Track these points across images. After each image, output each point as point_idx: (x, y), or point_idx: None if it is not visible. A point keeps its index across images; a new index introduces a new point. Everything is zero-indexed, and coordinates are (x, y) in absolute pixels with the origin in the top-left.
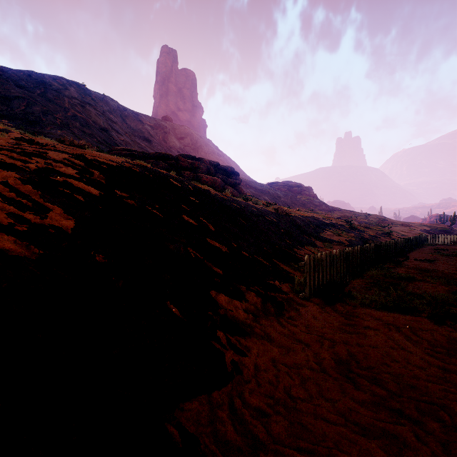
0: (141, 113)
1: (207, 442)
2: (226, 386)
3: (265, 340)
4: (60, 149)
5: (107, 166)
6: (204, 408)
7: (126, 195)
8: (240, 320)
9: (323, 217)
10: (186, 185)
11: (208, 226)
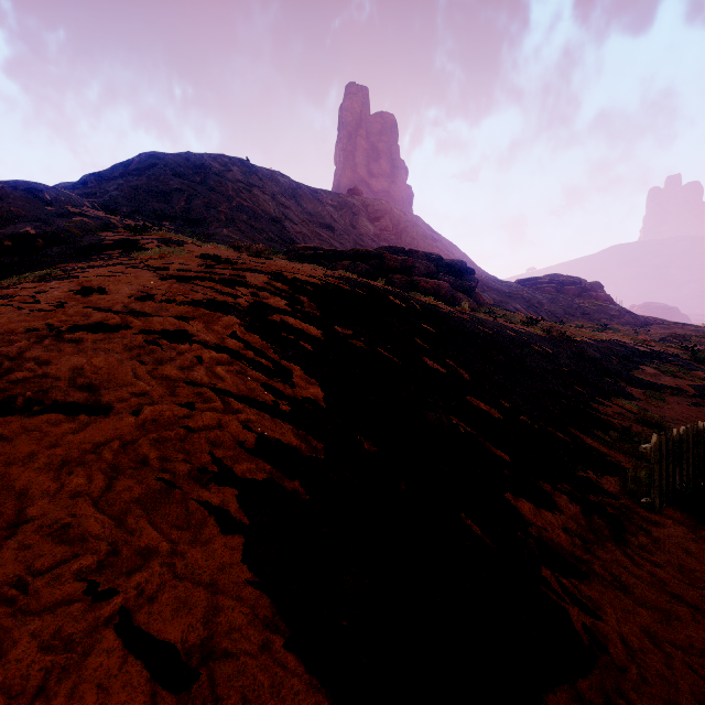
0: (319, 189)
1: None
2: (592, 672)
3: (616, 589)
4: (252, 267)
5: (312, 287)
6: None
7: (349, 332)
8: (565, 549)
9: (633, 340)
10: (412, 303)
11: (459, 372)
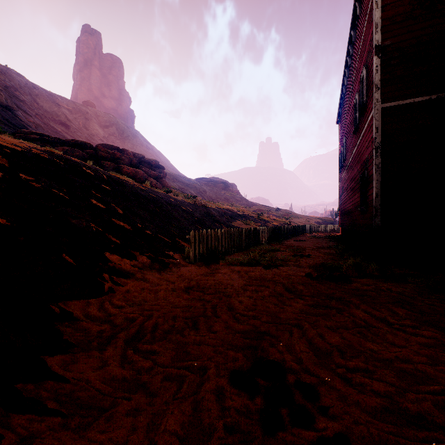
0: (56, 94)
1: (78, 313)
2: (101, 297)
3: (142, 280)
4: None
5: (11, 151)
6: (81, 303)
7: (32, 178)
8: (126, 270)
9: (238, 209)
10: (100, 174)
11: (117, 209)
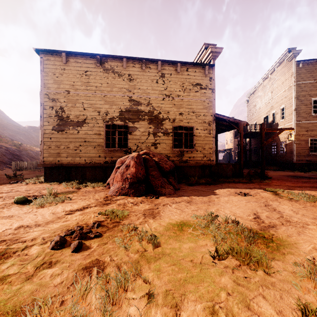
0: None
1: None
2: None
3: None
4: None
5: None
6: None
7: None
8: None
9: None
10: None
11: None
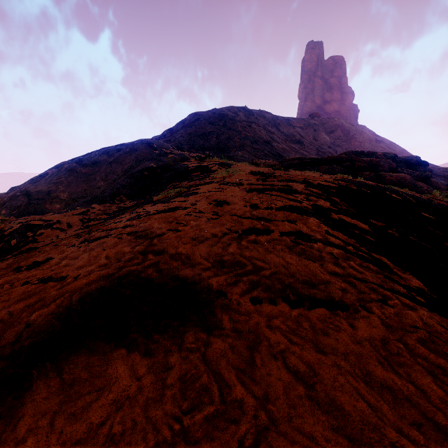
0: (290, 118)
1: None
2: None
3: None
4: (286, 178)
5: (334, 190)
6: None
7: (381, 224)
8: None
9: None
10: (404, 196)
11: None
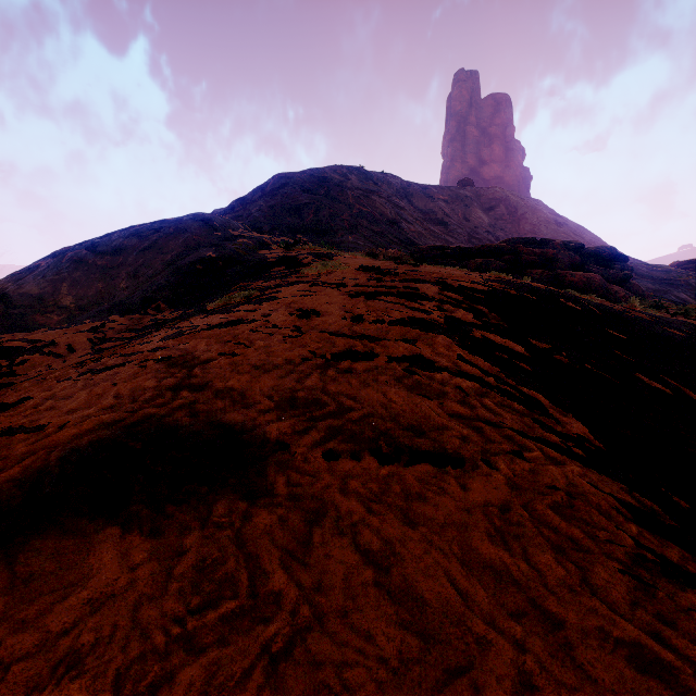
0: (429, 185)
1: None
2: None
3: None
4: (412, 276)
5: (482, 295)
6: None
7: (546, 346)
8: None
9: None
10: (586, 305)
11: (683, 392)
